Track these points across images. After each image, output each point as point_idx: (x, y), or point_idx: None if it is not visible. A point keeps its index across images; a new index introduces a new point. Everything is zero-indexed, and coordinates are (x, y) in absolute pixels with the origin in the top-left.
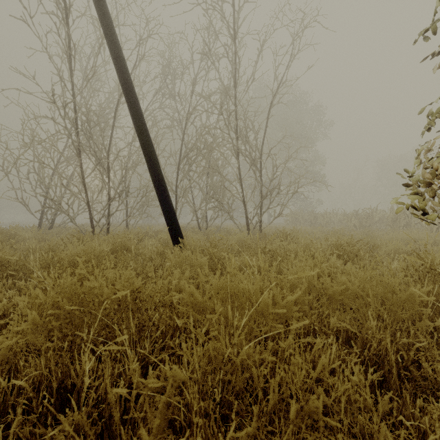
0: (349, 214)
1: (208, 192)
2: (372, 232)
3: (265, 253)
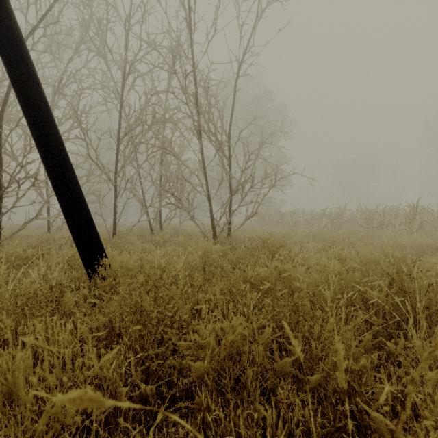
0: (317, 214)
1: (163, 185)
2: (359, 235)
3: (253, 286)
